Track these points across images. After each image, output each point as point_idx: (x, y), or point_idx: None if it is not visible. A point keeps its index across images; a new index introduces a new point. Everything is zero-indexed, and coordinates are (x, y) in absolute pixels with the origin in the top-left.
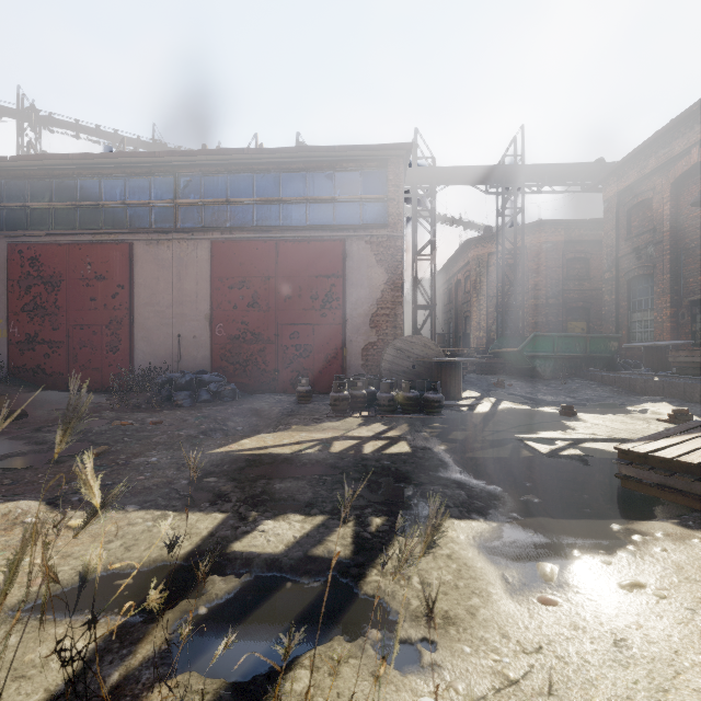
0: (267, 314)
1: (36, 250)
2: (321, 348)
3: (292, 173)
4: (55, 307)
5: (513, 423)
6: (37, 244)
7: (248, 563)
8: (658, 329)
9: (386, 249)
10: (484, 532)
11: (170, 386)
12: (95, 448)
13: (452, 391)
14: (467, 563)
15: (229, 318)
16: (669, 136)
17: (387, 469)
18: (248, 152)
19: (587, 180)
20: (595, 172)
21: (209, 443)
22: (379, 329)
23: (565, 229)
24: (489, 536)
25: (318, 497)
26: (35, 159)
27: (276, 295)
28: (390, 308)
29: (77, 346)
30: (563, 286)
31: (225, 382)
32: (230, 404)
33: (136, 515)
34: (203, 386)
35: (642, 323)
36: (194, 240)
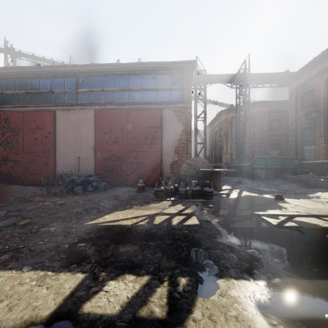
0: (123, 147)
1: (7, 114)
2: (150, 164)
3: (135, 76)
4: (17, 143)
5: (251, 204)
6: (8, 112)
7: (91, 325)
8: (318, 154)
9: (182, 113)
10: (255, 292)
11: (73, 183)
12: (23, 221)
13: (217, 186)
14: (250, 325)
15: (103, 148)
16: (324, 58)
17: (186, 236)
18: (113, 65)
19: (280, 81)
20: (284, 77)
21: (87, 217)
22: (179, 154)
23: (269, 105)
24: (259, 295)
25: (145, 259)
26: (7, 69)
27: (127, 137)
28: (184, 143)
29: (27, 163)
30: (268, 133)
31: (100, 181)
32: (103, 193)
33: (27, 275)
34: (89, 183)
35: (309, 151)
36: (86, 109)
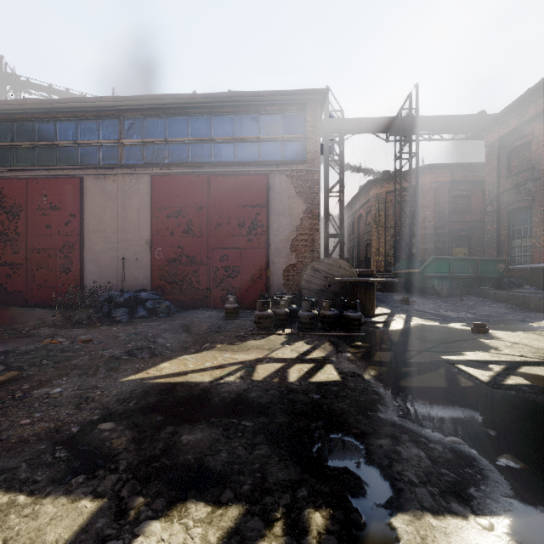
0: (200, 240)
1: None
2: (247, 269)
3: (222, 116)
4: (15, 233)
5: (431, 341)
6: (0, 179)
7: None
8: (537, 253)
9: (304, 182)
10: None
11: (111, 303)
12: (4, 374)
13: (367, 308)
14: None
15: (167, 243)
16: None
17: (317, 407)
18: (183, 97)
19: (471, 129)
20: (477, 122)
21: (127, 367)
22: (298, 252)
23: (450, 171)
24: None
25: (233, 462)
26: None
27: (208, 222)
28: (308, 234)
29: (34, 268)
30: (449, 218)
31: (160, 300)
32: (164, 320)
33: None
34: (140, 303)
35: (521, 248)
36: (136, 175)
